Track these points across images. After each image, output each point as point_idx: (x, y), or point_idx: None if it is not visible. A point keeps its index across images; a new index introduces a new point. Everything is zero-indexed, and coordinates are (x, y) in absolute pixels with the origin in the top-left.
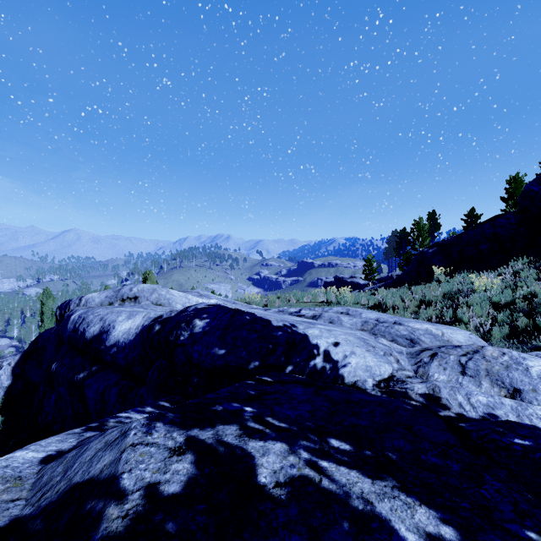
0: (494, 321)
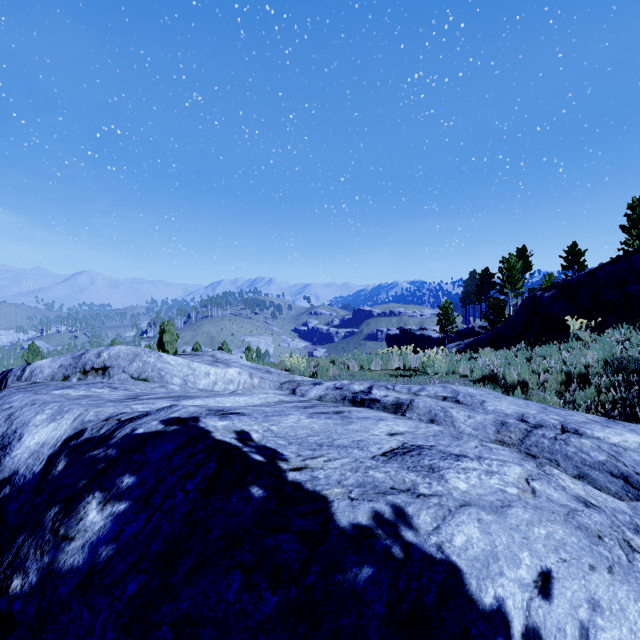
0: None
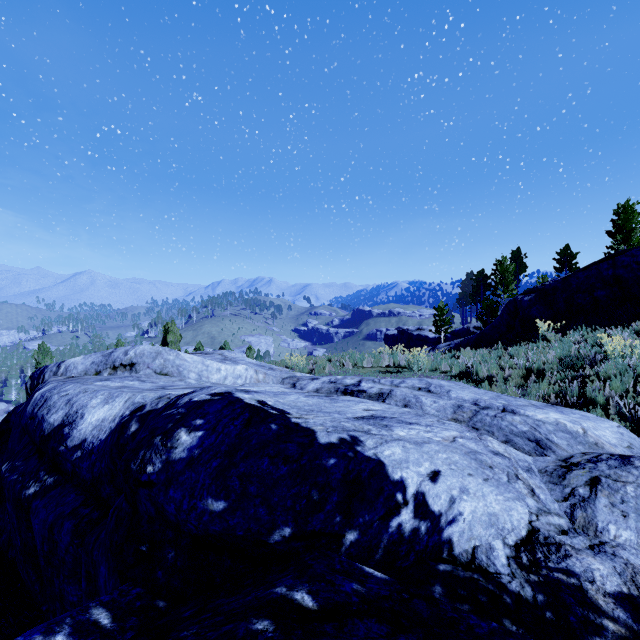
0: None
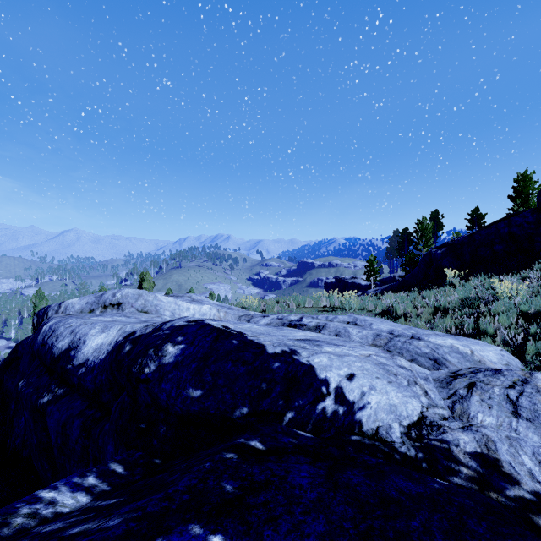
0: (524, 333)
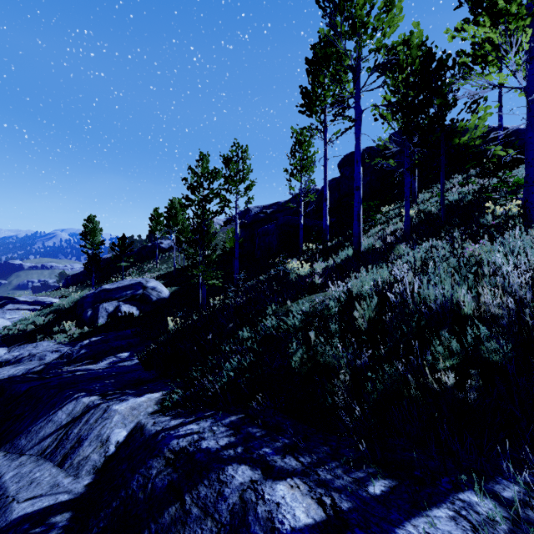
0: (60, 296)
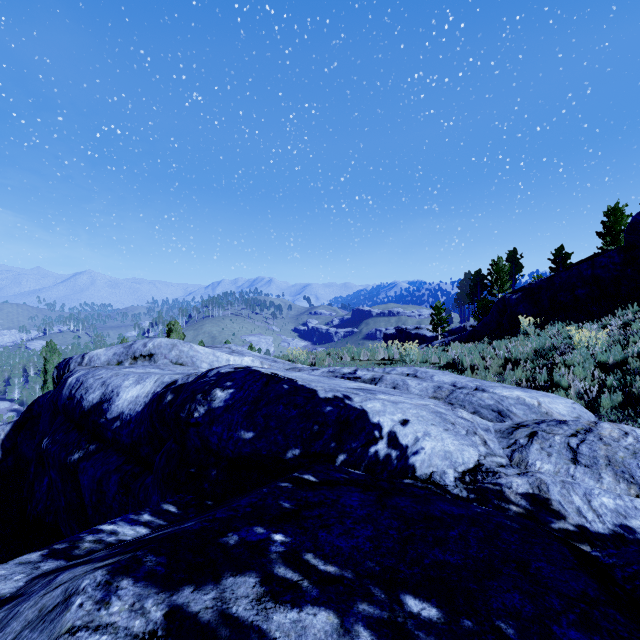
0: (601, 386)
